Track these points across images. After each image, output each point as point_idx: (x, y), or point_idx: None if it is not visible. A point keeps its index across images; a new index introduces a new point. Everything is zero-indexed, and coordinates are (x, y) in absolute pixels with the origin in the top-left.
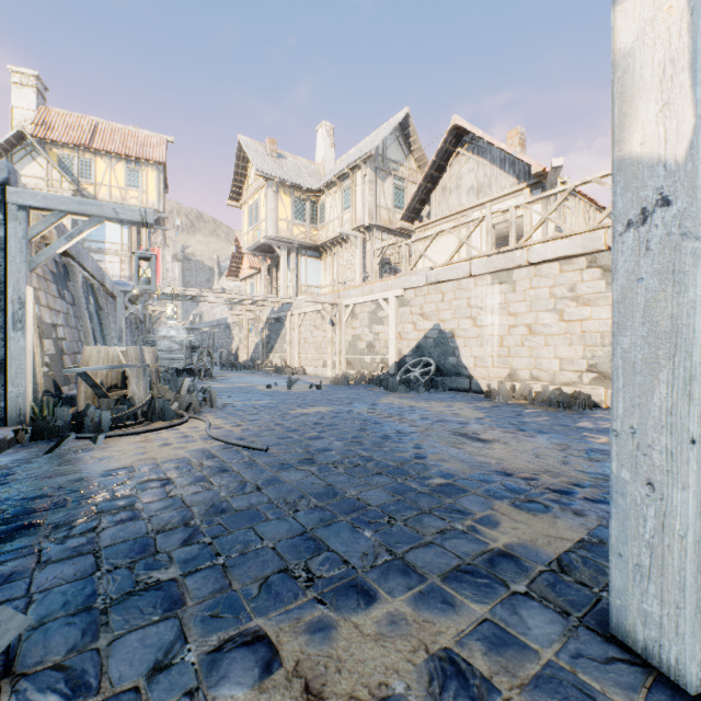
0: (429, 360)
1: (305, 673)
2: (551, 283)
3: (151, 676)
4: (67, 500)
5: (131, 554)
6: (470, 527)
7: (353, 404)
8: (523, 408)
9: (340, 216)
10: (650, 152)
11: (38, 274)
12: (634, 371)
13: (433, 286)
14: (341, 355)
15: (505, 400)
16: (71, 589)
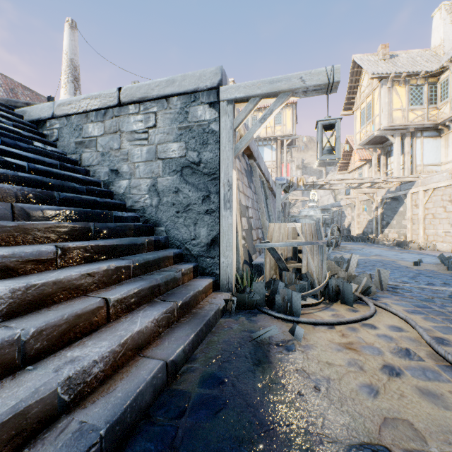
0: None
1: None
2: None
3: None
4: None
5: None
6: None
7: None
8: None
9: None
10: None
11: (237, 168)
12: None
13: None
14: None
15: None
16: None
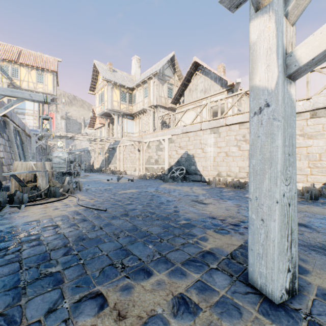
0: (183, 168)
1: (118, 308)
2: (235, 133)
3: (47, 315)
4: (5, 237)
5: (38, 261)
6: (195, 241)
7: (147, 188)
8: (223, 188)
9: (142, 100)
10: (262, 84)
11: None
12: (257, 174)
13: (184, 134)
14: (143, 165)
15: (215, 185)
16: (7, 279)
